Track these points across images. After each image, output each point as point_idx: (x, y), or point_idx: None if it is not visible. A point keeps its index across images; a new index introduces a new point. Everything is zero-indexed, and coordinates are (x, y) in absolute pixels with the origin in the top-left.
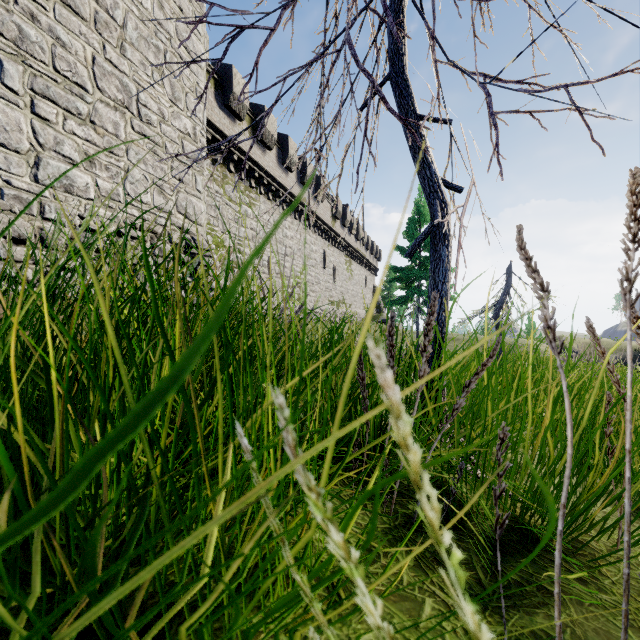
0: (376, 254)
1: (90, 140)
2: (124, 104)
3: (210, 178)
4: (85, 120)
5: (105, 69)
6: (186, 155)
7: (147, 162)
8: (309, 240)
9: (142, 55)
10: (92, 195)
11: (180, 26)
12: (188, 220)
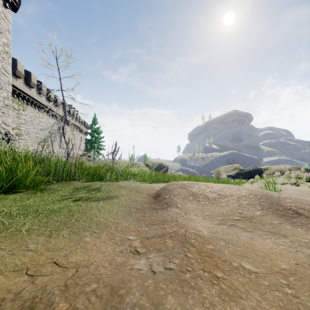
0: (87, 126)
1: None
2: None
3: None
4: None
5: None
6: (5, 104)
7: None
8: (52, 122)
9: None
10: None
11: (3, 64)
12: (6, 125)
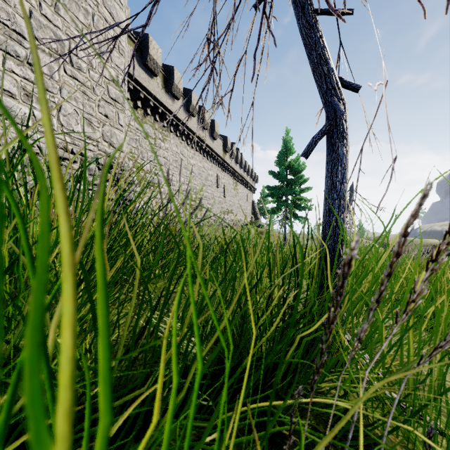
0: (254, 178)
1: (27, 78)
2: (58, 52)
3: (132, 118)
4: (23, 62)
5: (41, 22)
6: (110, 97)
7: (78, 100)
8: (207, 167)
9: (73, 15)
10: (29, 123)
11: None
12: (112, 147)
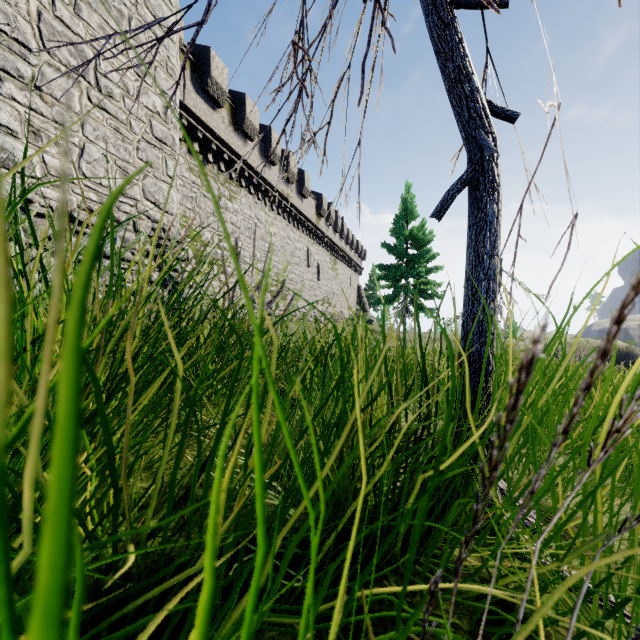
0: (361, 253)
1: (35, 109)
2: (79, 71)
3: (186, 167)
4: (28, 85)
5: (54, 28)
6: (155, 136)
7: (108, 140)
8: (293, 237)
9: (101, 18)
10: (37, 173)
11: None
12: (157, 208)
